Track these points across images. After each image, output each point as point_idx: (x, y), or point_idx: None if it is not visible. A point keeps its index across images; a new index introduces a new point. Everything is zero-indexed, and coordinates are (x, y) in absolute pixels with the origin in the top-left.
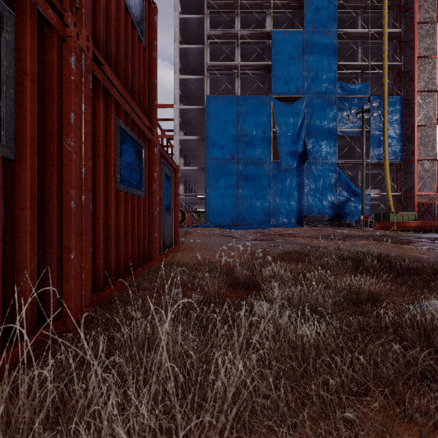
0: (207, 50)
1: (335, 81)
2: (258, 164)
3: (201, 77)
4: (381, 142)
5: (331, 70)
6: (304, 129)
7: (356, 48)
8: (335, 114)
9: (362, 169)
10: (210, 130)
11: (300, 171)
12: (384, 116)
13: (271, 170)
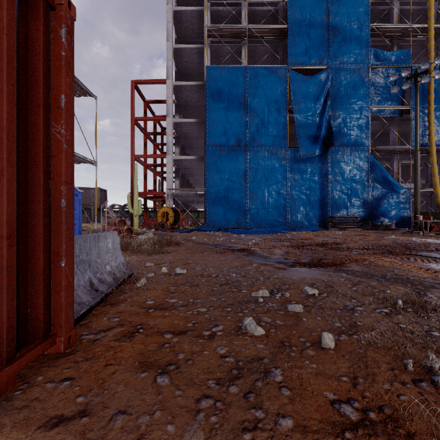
0: (207, 13)
1: (367, 47)
2: (271, 152)
3: (200, 46)
4: (425, 124)
5: (362, 33)
6: (328, 107)
7: (391, 10)
8: (367, 89)
9: (415, 153)
10: (211, 109)
11: (323, 160)
12: (429, 91)
13: (287, 159)
